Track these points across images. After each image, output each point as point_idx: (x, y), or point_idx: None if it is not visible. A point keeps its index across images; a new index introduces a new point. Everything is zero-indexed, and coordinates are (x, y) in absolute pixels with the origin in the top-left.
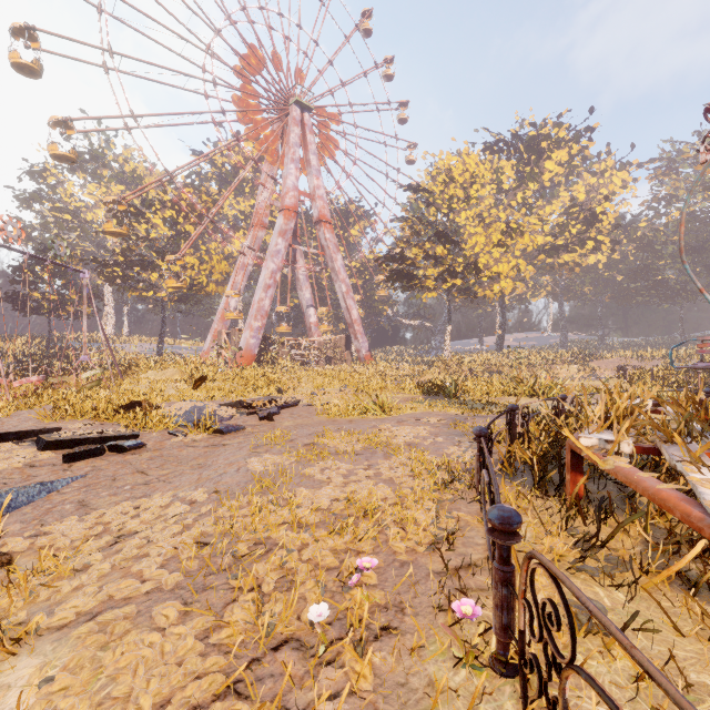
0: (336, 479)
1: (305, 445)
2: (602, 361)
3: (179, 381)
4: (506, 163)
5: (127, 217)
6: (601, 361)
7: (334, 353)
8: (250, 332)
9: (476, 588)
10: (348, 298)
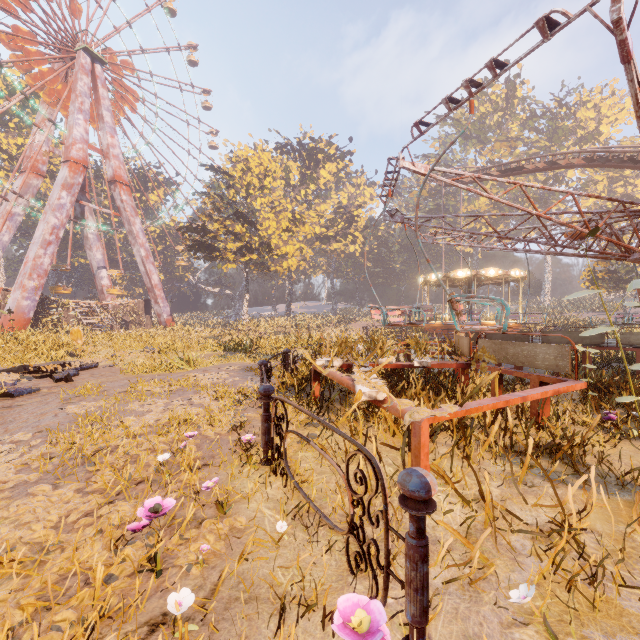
0: (156, 409)
1: (120, 393)
2: (357, 323)
3: None
4: (293, 164)
5: None
6: (357, 323)
7: (132, 317)
8: (22, 292)
9: (256, 442)
10: (148, 263)
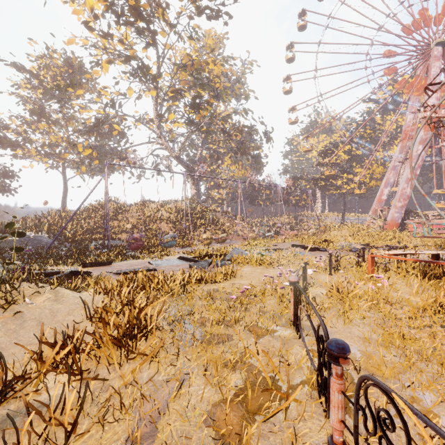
0: None
1: None
2: None
3: (347, 235)
4: None
5: (326, 156)
6: None
7: None
8: (394, 209)
9: None
10: None
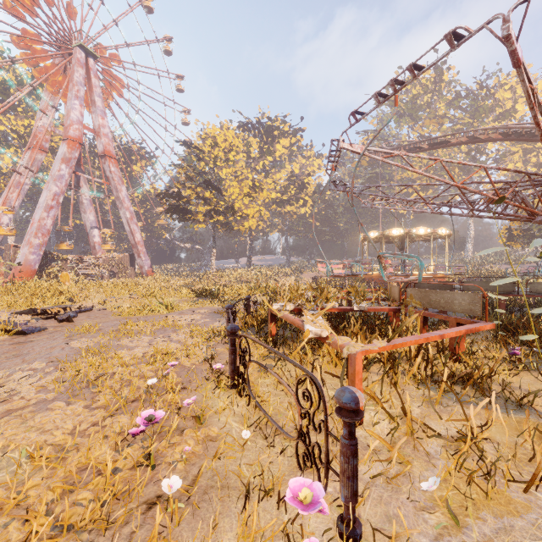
0: (143, 344)
1: (113, 331)
2: (307, 274)
3: None
4: (253, 140)
5: None
6: (307, 274)
7: (119, 268)
8: (29, 248)
9: (224, 371)
10: (132, 224)
